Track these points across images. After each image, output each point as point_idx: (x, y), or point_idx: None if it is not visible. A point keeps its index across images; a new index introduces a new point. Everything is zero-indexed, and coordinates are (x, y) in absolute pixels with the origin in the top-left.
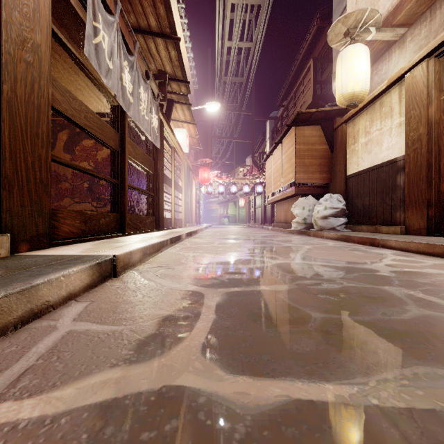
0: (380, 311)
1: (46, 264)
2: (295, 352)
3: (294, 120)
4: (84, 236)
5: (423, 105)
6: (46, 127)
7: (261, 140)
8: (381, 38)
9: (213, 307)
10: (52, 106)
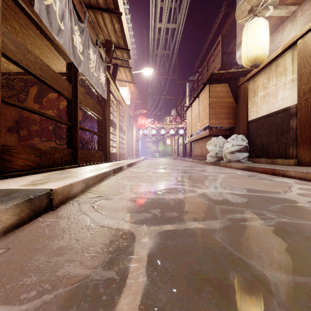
0: None
1: None
2: None
3: (208, 79)
4: (38, 168)
5: None
6: None
7: (182, 97)
8: (277, 14)
9: (144, 260)
10: (6, 55)
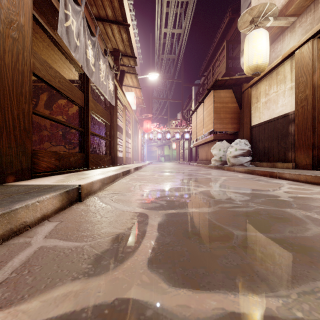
0: (287, 230)
1: (25, 192)
2: (224, 266)
3: (213, 85)
4: (58, 170)
5: (309, 73)
6: (28, 88)
7: (188, 100)
8: (277, 25)
9: (155, 226)
10: (33, 72)
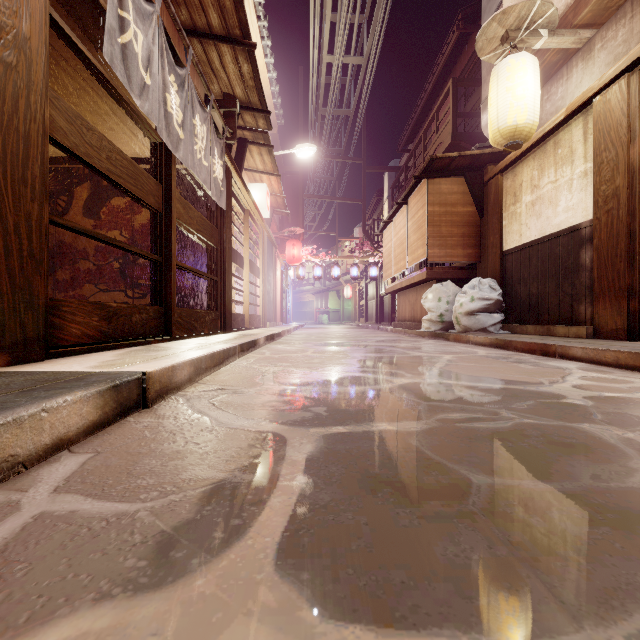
0: (588, 472)
1: (22, 389)
2: (452, 564)
3: (425, 169)
4: (105, 341)
5: (621, 143)
6: (40, 170)
7: (376, 201)
8: (557, 45)
9: (301, 464)
10: (53, 138)
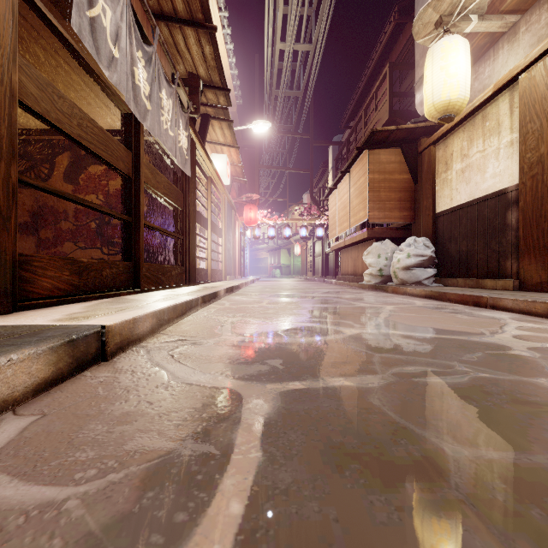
0: None
1: None
2: None
3: (367, 141)
4: (76, 293)
5: (546, 115)
6: (7, 131)
7: (322, 171)
8: (485, 29)
9: (257, 430)
10: (23, 103)
